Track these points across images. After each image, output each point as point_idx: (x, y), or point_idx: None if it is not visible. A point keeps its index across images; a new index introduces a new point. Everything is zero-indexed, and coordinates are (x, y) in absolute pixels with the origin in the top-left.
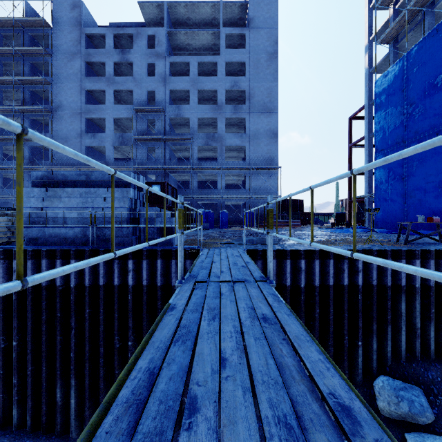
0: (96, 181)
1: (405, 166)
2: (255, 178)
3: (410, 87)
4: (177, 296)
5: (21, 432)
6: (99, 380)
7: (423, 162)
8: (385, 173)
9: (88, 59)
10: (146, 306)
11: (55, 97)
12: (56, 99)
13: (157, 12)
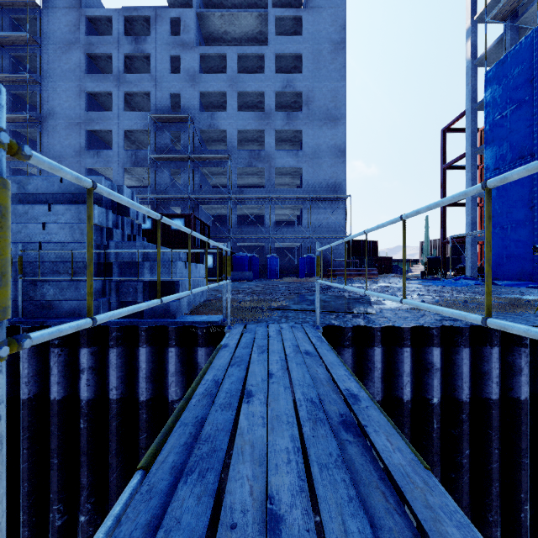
0: (37, 194)
1: (534, 189)
2: (316, 211)
3: None
4: None
5: None
6: None
7: None
8: (502, 200)
9: (90, 50)
10: (115, 443)
11: (45, 102)
12: (46, 105)
13: None
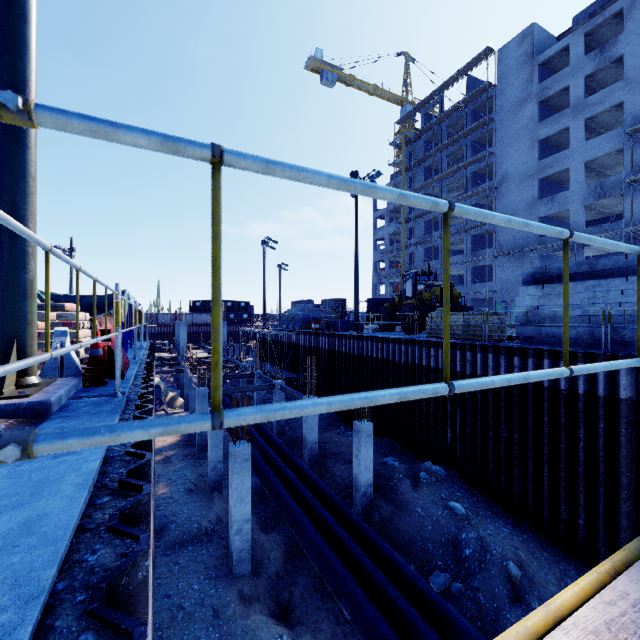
0: (603, 270)
1: None
2: None
3: None
4: None
5: (522, 524)
6: (617, 515)
7: None
8: None
9: (543, 96)
10: None
11: (499, 168)
12: (500, 171)
13: None
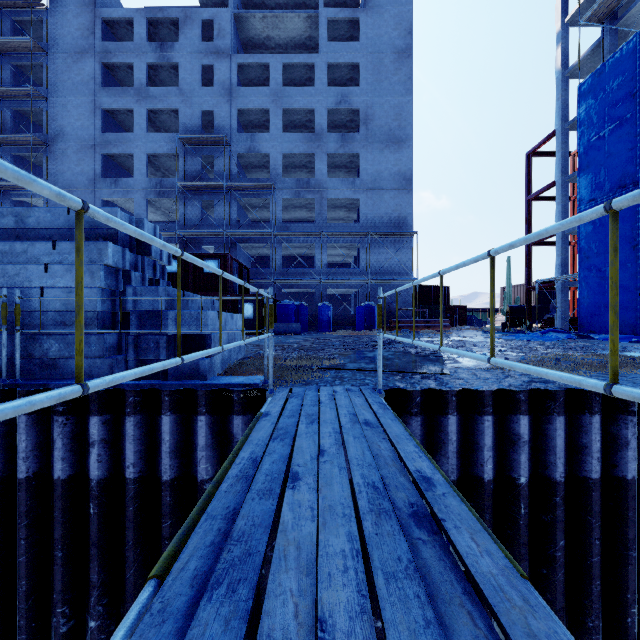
0: (38, 229)
1: (638, 224)
2: (376, 251)
3: None
4: None
5: None
6: None
7: None
8: (599, 238)
9: (106, 58)
10: (132, 533)
11: (53, 120)
12: (54, 124)
13: None
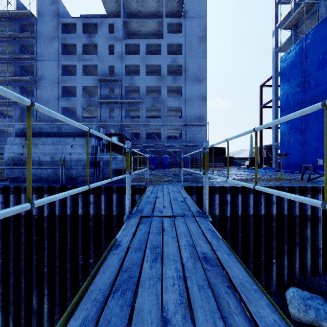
0: (65, 132)
1: (303, 121)
2: (189, 131)
3: (308, 61)
4: (123, 232)
5: None
6: (66, 290)
7: (317, 118)
8: (288, 127)
9: (64, 41)
10: (104, 231)
11: (39, 70)
12: (39, 72)
13: (116, 6)
